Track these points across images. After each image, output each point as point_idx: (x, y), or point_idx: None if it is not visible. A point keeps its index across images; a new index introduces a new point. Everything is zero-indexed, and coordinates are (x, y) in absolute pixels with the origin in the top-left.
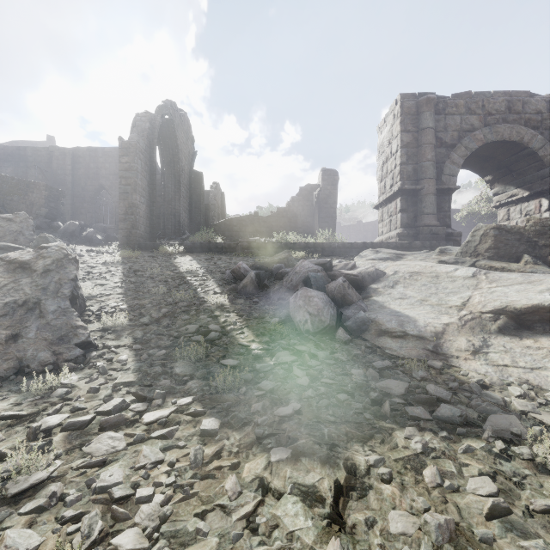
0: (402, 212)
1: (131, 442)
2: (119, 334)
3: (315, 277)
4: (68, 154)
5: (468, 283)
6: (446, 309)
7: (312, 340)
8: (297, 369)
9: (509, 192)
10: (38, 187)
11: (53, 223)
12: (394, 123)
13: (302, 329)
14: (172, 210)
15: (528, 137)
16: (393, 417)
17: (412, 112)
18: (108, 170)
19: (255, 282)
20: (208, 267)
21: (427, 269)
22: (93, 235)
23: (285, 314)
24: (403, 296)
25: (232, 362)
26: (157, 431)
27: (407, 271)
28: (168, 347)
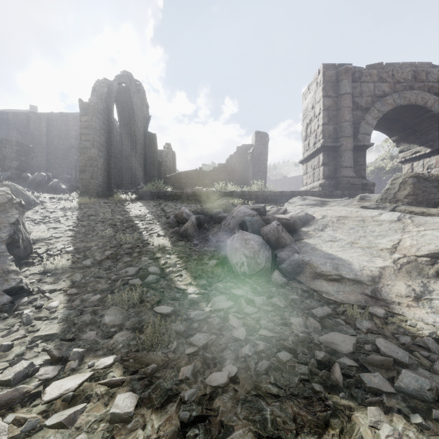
0: (324, 166)
1: (17, 434)
2: (58, 277)
3: (251, 221)
4: (43, 118)
5: (395, 226)
6: (377, 252)
7: (248, 283)
8: (233, 318)
9: (413, 149)
10: (10, 143)
11: (22, 174)
12: (317, 90)
13: (239, 271)
14: (128, 165)
15: (431, 102)
16: (347, 387)
17: (333, 80)
18: (77, 132)
19: (196, 225)
20: (155, 212)
21: (353, 213)
22: (57, 185)
23: (223, 256)
24: (333, 239)
25: (166, 309)
26: (55, 416)
27: (334, 215)
28: (104, 291)
